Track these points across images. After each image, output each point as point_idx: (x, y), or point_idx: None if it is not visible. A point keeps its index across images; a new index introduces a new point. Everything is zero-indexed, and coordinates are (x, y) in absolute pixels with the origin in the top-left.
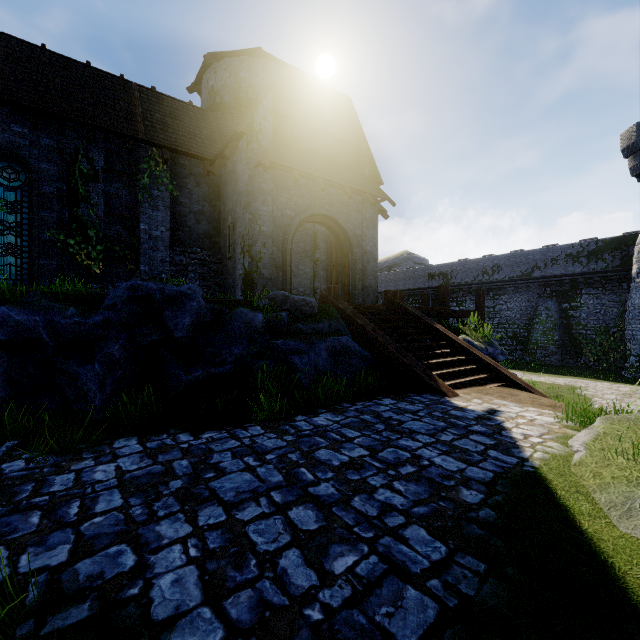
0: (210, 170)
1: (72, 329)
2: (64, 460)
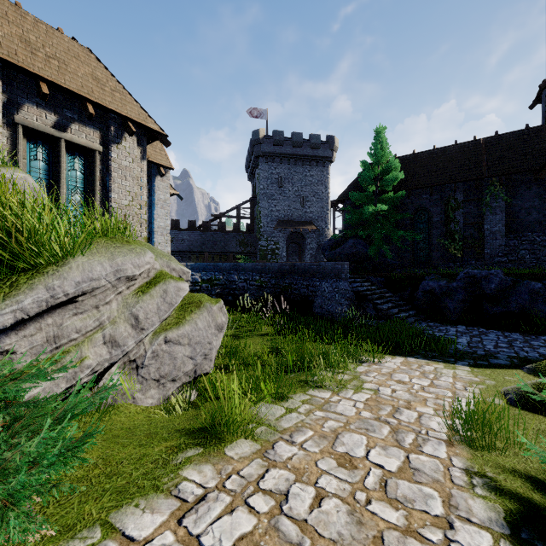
0: (537, 177)
1: (445, 288)
2: (442, 325)
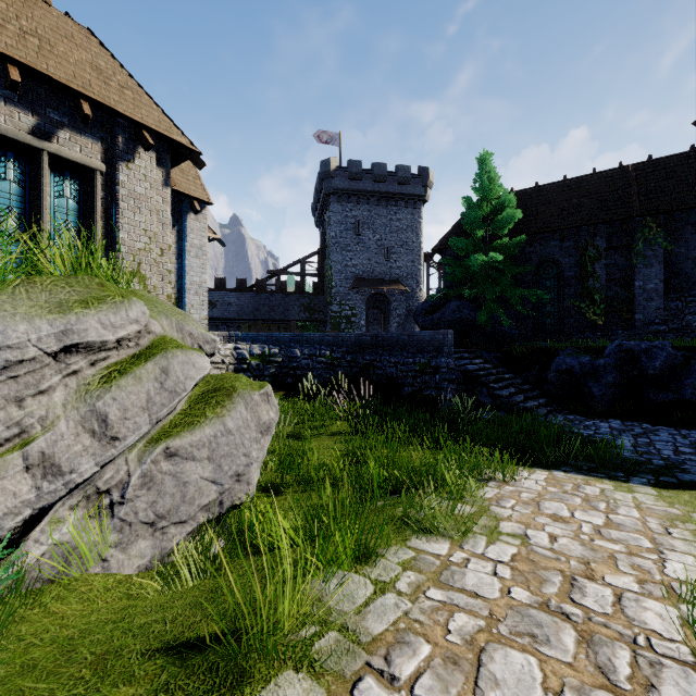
0: None
1: (588, 366)
2: (587, 419)
